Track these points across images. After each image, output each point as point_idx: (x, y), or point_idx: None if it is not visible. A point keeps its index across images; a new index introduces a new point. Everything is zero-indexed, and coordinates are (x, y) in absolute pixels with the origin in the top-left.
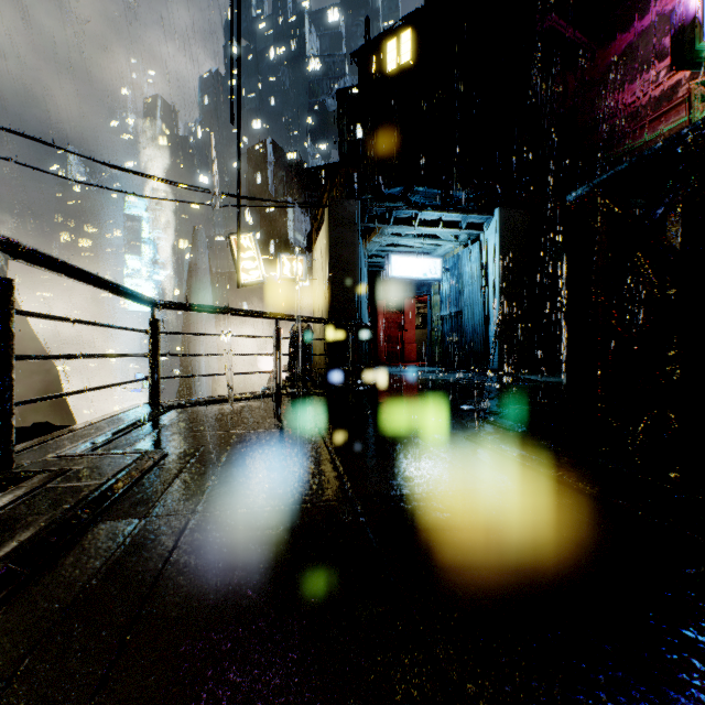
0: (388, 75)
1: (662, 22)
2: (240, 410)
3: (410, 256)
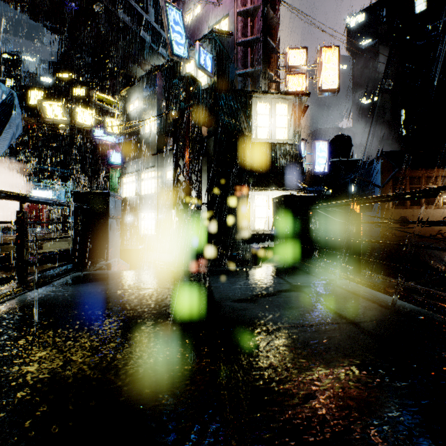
0: (30, 105)
1: (113, 146)
2: None
3: (39, 190)
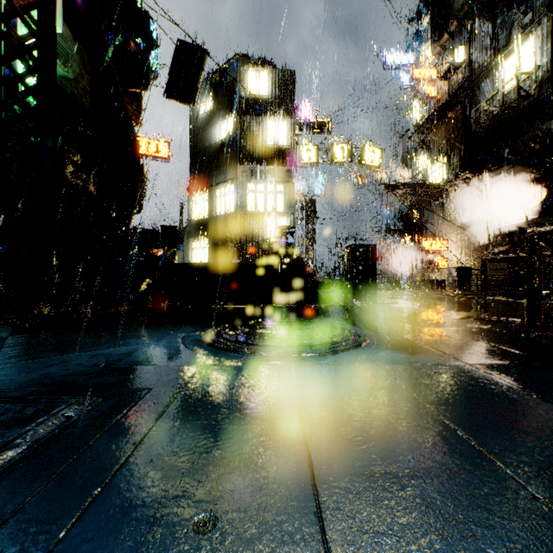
0: None
1: None
2: (507, 304)
3: None
